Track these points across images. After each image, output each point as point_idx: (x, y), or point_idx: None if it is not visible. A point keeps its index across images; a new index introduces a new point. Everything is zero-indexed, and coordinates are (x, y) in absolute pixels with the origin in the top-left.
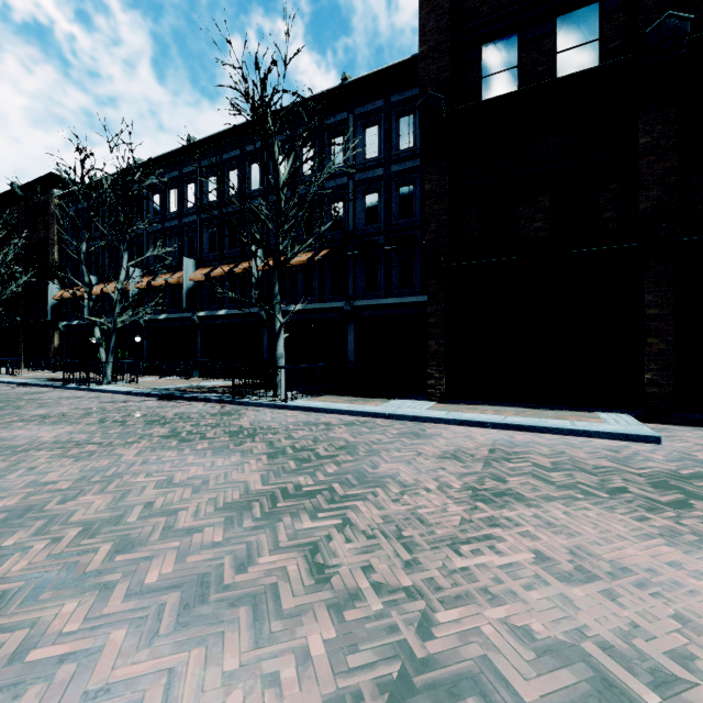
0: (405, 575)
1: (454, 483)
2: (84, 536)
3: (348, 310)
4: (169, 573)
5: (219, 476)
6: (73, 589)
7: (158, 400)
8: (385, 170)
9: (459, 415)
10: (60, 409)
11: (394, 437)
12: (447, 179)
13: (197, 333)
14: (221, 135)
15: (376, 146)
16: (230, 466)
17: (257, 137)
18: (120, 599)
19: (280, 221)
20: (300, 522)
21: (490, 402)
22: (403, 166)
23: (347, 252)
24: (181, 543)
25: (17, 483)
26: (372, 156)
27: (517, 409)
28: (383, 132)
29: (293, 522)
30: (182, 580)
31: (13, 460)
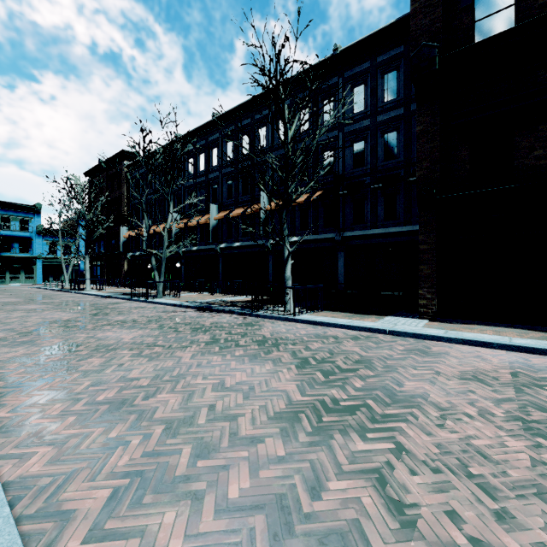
0: (504, 532)
1: (494, 410)
2: (167, 435)
3: (339, 240)
4: (248, 489)
5: (260, 383)
6: (168, 494)
7: (196, 311)
8: (370, 121)
9: (460, 334)
10: (132, 316)
11: (403, 353)
12: (439, 119)
13: (219, 260)
14: (236, 109)
15: (362, 102)
16: (267, 373)
17: (264, 107)
18: (211, 514)
19: (288, 169)
20: (352, 441)
21: (484, 322)
22: (388, 115)
23: (338, 192)
24: (249, 453)
25: (112, 377)
26: (359, 110)
27: (516, 330)
28: (369, 89)
29: (345, 441)
30: (262, 499)
31: (107, 357)
